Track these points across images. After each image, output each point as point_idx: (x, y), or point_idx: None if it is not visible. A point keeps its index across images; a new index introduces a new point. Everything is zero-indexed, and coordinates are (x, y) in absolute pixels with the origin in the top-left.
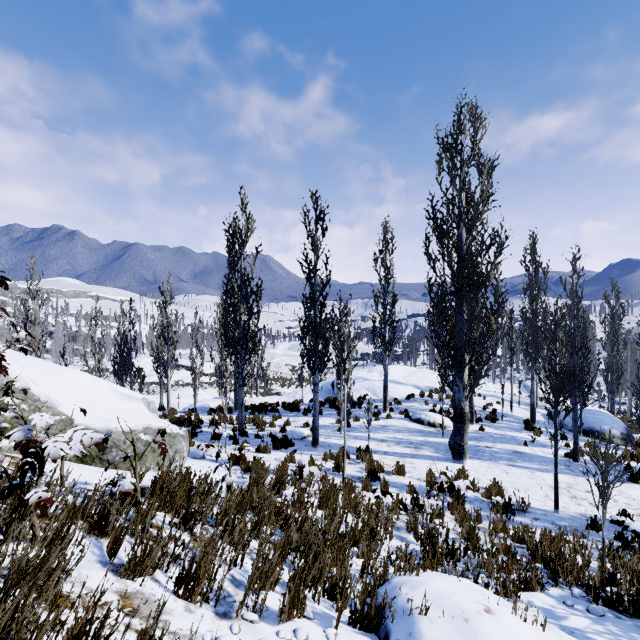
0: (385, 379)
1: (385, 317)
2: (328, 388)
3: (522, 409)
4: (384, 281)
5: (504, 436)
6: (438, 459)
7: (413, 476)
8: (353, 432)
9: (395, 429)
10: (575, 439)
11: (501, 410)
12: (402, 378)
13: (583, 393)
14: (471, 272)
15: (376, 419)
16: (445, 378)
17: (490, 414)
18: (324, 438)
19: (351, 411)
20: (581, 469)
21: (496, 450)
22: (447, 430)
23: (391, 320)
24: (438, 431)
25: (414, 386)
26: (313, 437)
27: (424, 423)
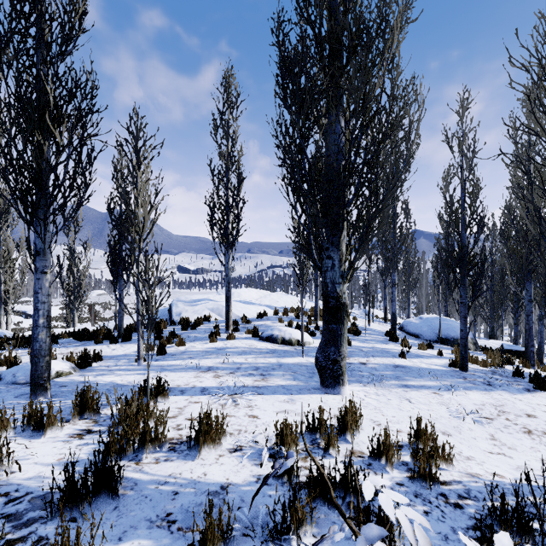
0: (227, 287)
1: (227, 203)
2: (164, 313)
3: (377, 324)
4: (225, 152)
5: (374, 349)
6: (299, 390)
7: (245, 445)
8: (165, 360)
9: (236, 351)
10: (464, 342)
11: (359, 324)
12: (255, 300)
13: (476, 279)
14: (357, 38)
15: (212, 341)
16: (309, 251)
17: (352, 327)
18: (95, 375)
19: (179, 334)
20: (480, 380)
21: (374, 366)
22: (307, 347)
23: (236, 209)
24: (296, 349)
25: (268, 307)
26: (31, 375)
27: (277, 341)
